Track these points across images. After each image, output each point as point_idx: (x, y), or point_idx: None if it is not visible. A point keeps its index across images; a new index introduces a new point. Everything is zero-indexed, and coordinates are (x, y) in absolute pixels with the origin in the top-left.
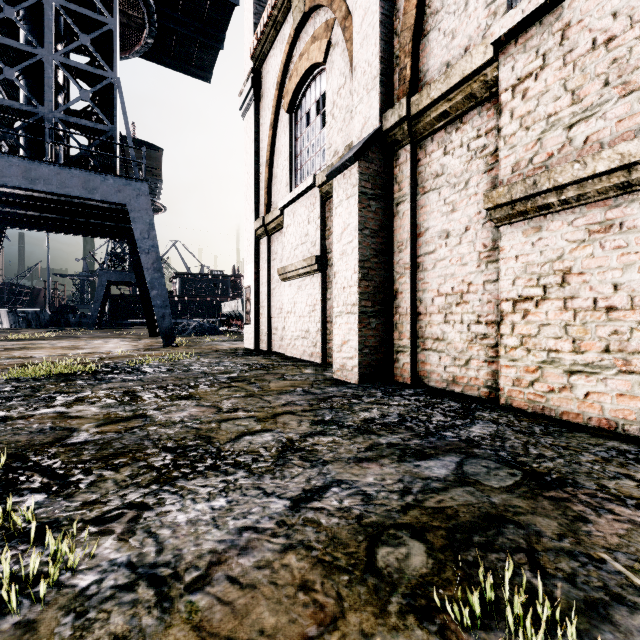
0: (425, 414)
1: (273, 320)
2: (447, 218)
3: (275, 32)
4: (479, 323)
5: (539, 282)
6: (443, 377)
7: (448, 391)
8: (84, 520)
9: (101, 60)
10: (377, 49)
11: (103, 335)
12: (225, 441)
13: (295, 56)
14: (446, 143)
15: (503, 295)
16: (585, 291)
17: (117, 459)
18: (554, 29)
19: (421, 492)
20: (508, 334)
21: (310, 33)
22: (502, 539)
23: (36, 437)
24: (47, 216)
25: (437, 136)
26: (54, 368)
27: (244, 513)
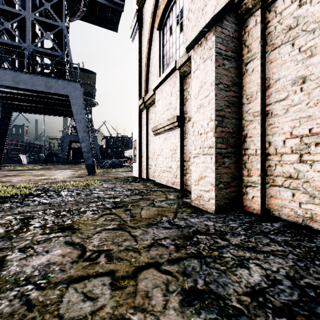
0: None
1: (149, 160)
2: (303, 64)
3: None
4: None
5: None
6: (298, 212)
7: (307, 228)
8: None
9: (56, 16)
10: None
11: (64, 168)
12: None
13: None
14: None
15: None
16: None
17: None
18: None
19: None
20: None
21: None
22: None
23: None
24: (33, 105)
25: None
26: None
27: None
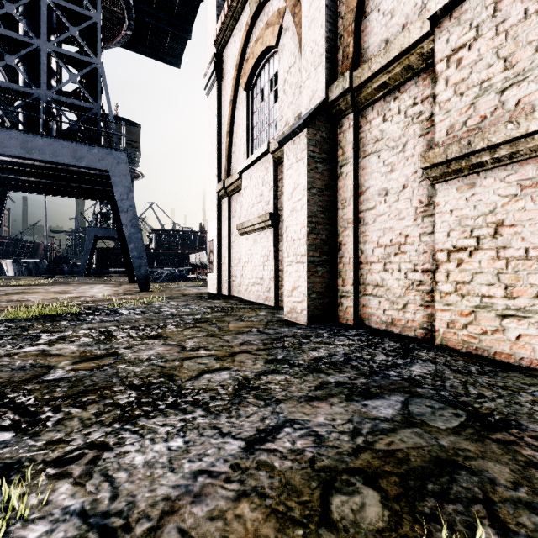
0: (368, 353)
1: (233, 269)
2: (386, 178)
3: (234, 21)
4: (415, 271)
5: (472, 234)
6: (382, 319)
7: (387, 332)
8: (45, 461)
9: (87, 48)
10: (323, 30)
11: (90, 281)
12: (186, 379)
13: (251, 41)
14: (385, 111)
15: (438, 246)
16: (517, 242)
17: (86, 396)
18: (487, 2)
19: (371, 433)
20: (443, 281)
21: (264, 21)
22: (456, 487)
23: (16, 374)
24: (43, 181)
25: (377, 105)
26: (43, 310)
27: (200, 455)
